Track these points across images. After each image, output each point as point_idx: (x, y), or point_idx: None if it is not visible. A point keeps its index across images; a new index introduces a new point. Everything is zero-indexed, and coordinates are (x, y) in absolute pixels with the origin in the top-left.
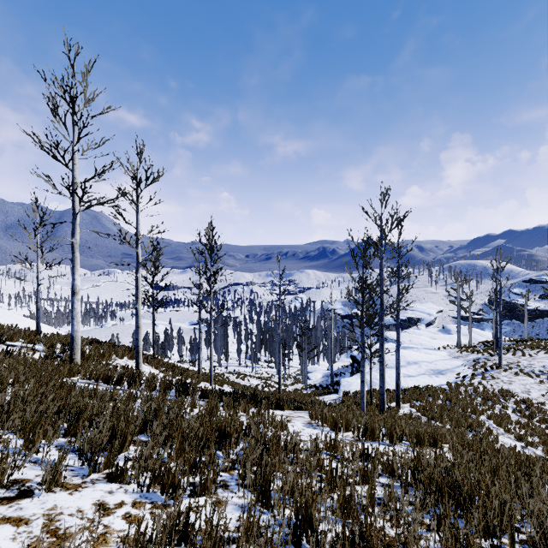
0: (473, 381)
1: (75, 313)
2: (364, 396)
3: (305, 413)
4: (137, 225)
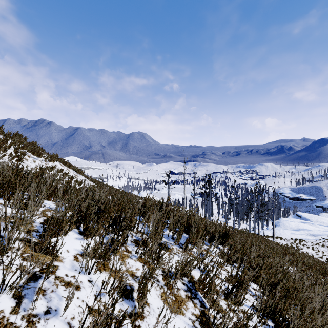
0: (327, 240)
1: (184, 203)
2: (255, 231)
3: None
4: (194, 182)
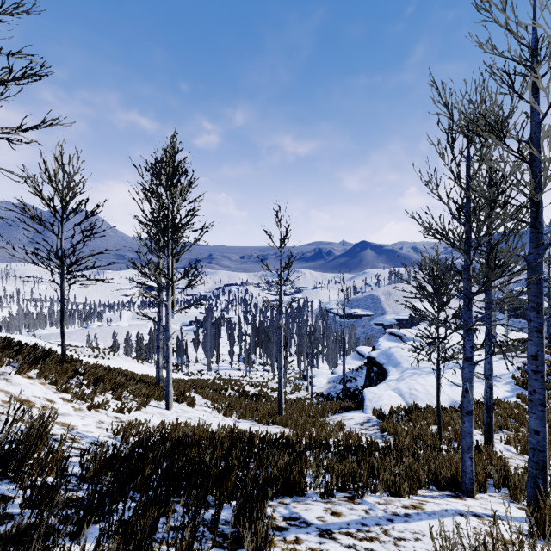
0: (550, 391)
1: None
2: (472, 443)
3: (374, 528)
4: None
